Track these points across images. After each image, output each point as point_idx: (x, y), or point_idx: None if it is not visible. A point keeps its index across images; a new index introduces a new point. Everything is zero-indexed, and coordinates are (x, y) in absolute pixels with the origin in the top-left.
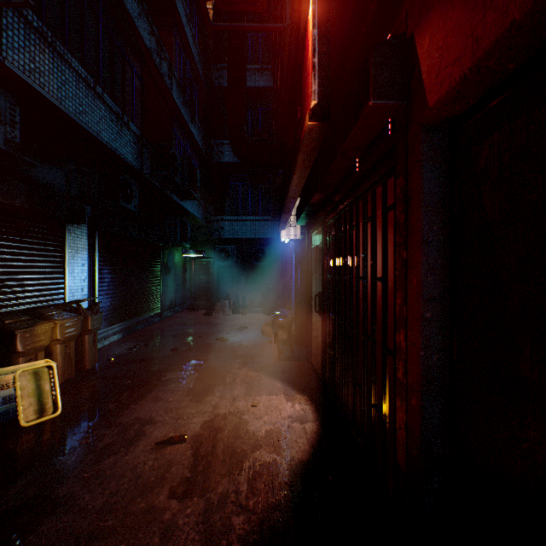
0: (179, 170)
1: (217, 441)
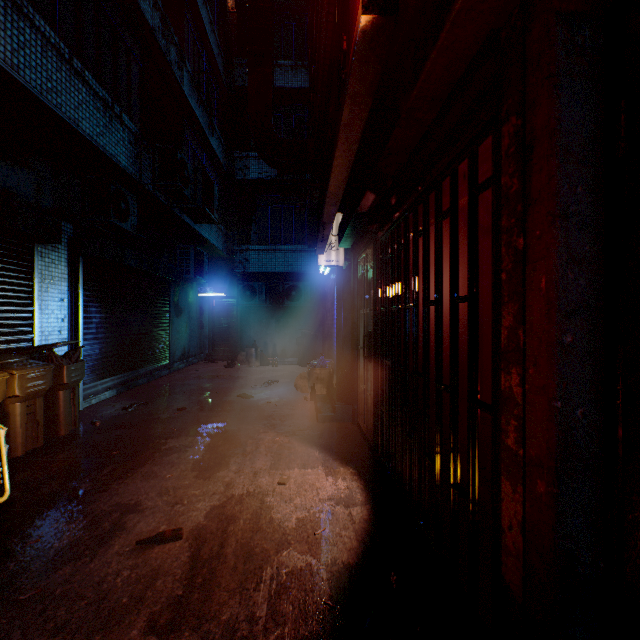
0: (190, 181)
1: (227, 537)
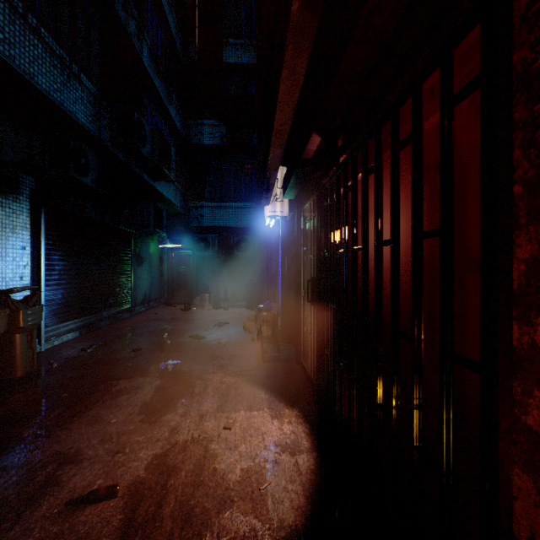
0: (147, 141)
1: (166, 493)
